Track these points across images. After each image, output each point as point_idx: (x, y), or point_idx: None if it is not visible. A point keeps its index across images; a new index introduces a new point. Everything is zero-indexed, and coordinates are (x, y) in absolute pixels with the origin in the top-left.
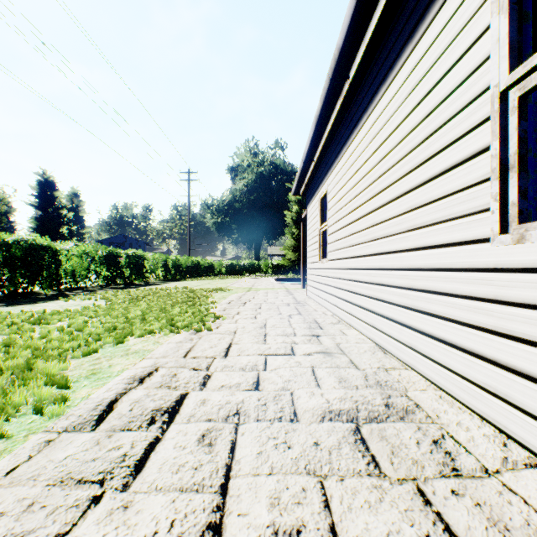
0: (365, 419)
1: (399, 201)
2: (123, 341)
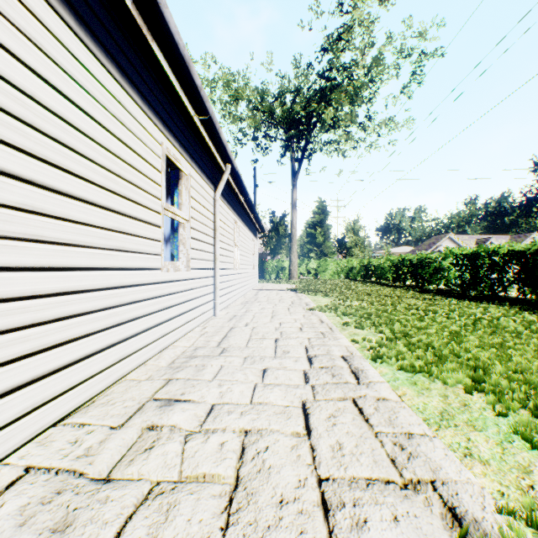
0: (214, 355)
1: (107, 214)
2: (532, 444)
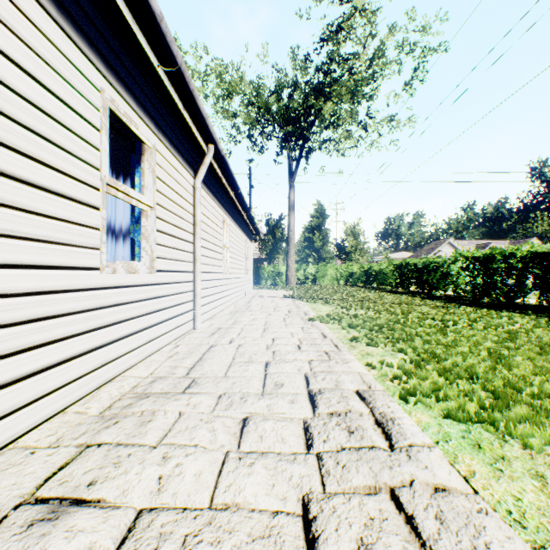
0: (175, 391)
1: None
2: None
